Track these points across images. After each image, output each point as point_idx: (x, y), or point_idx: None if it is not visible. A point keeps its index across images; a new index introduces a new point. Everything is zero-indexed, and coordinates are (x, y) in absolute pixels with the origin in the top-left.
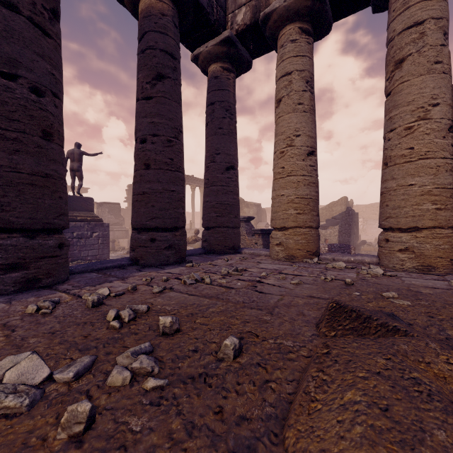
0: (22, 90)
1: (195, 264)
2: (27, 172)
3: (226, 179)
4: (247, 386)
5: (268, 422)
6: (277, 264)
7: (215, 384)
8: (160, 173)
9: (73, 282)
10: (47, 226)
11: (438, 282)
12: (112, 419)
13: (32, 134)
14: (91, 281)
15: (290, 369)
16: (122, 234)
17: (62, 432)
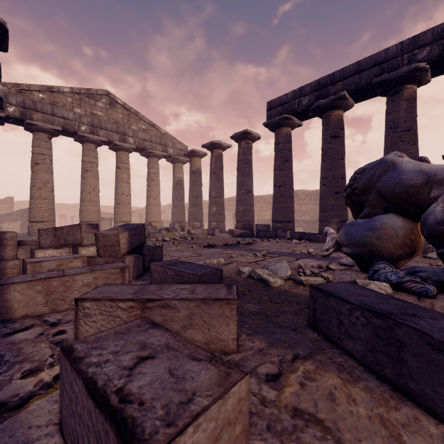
0: None
1: None
2: None
3: None
4: None
5: None
6: None
7: None
8: None
9: None
10: None
11: None
12: None
13: None
14: None
15: None
16: None
17: None
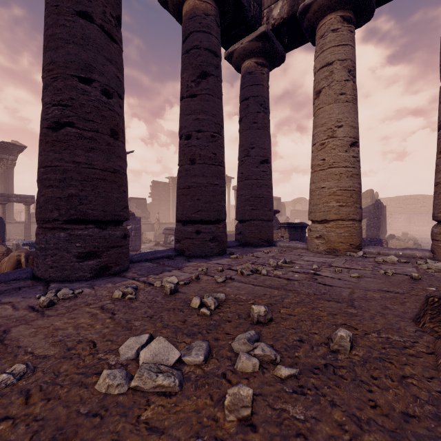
0: (95, 93)
1: (238, 256)
2: (100, 168)
3: (260, 173)
4: (385, 381)
5: (439, 421)
6: (320, 257)
7: (349, 377)
8: (204, 167)
9: (135, 270)
10: (115, 218)
11: None
12: (268, 405)
13: (103, 133)
14: (151, 270)
15: (419, 365)
16: (148, 227)
17: (230, 414)
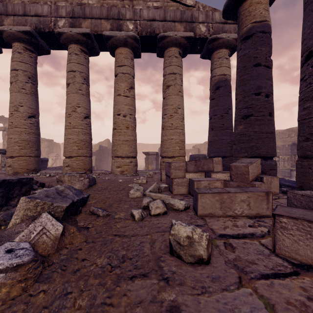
0: None
1: None
2: None
3: None
4: None
5: None
6: None
7: None
8: None
9: None
10: None
11: None
12: None
13: None
14: None
15: None
16: None
17: None
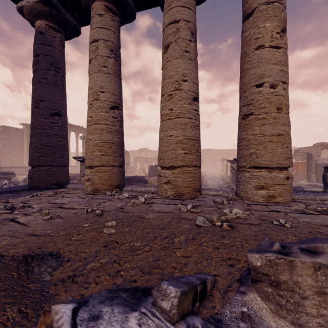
0: None
1: None
2: None
3: (50, 123)
4: None
5: None
6: (76, 197)
7: None
8: None
9: None
10: None
11: (173, 206)
12: None
13: None
14: None
15: None
16: None
17: None
